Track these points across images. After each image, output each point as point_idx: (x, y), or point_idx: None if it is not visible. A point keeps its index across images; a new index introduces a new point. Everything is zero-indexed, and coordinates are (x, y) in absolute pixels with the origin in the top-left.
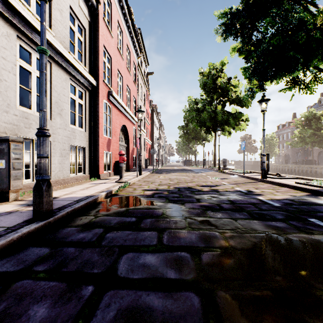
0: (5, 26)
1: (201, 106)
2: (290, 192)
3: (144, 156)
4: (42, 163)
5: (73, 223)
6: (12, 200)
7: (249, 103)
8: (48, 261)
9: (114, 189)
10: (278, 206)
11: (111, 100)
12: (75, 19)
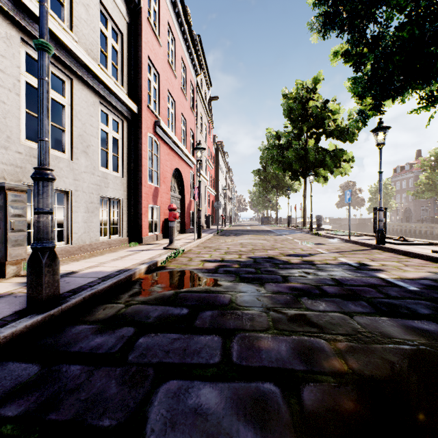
0: (4, 24)
1: (285, 141)
2: (428, 266)
3: (205, 212)
4: (41, 222)
5: (90, 316)
6: (10, 276)
7: (355, 136)
8: (30, 393)
9: (161, 259)
10: (416, 290)
11: (159, 133)
12: (108, 19)
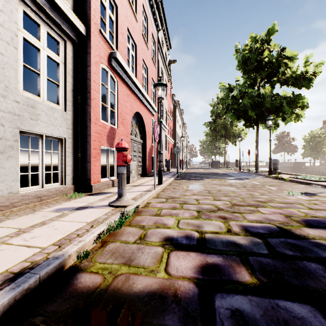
0: None
1: (237, 93)
2: None
3: (166, 157)
4: None
5: None
6: None
7: (312, 82)
8: None
9: (78, 248)
10: None
11: (116, 68)
12: None
